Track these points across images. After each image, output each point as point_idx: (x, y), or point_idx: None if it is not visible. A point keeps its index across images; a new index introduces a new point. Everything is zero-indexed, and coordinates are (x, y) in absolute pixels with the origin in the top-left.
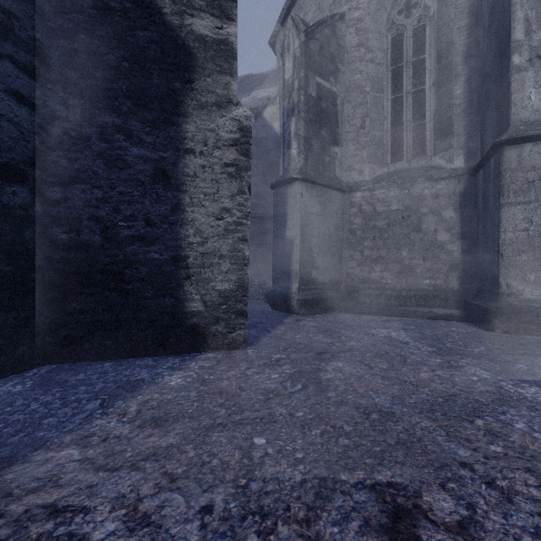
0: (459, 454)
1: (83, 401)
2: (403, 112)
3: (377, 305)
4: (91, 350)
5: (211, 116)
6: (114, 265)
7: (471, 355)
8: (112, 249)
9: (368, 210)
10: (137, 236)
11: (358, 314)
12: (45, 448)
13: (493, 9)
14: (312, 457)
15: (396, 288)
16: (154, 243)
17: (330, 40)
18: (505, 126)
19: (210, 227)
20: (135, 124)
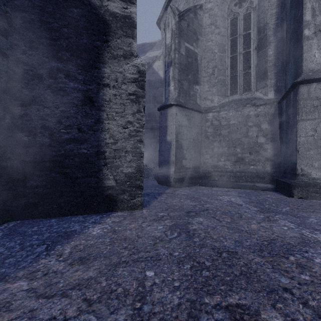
0: (282, 281)
1: (34, 246)
2: (237, 65)
3: (222, 181)
4: (43, 211)
5: (120, 63)
6: (58, 156)
7: (281, 212)
8: (57, 147)
9: (217, 124)
10: (73, 138)
11: (211, 186)
12: (4, 281)
13: (292, 3)
14: (185, 285)
15: (233, 171)
16: (83, 143)
17: (193, 21)
18: (299, 73)
19: (119, 133)
20: (71, 68)
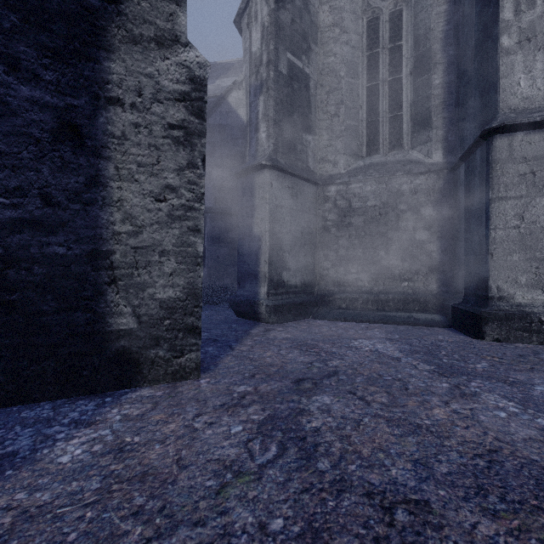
0: None
1: None
2: (379, 102)
3: (353, 310)
4: None
5: (148, 55)
6: None
7: (477, 374)
8: None
9: (344, 206)
10: (28, 219)
11: (334, 320)
12: None
13: None
14: None
15: (373, 291)
16: (57, 230)
17: (302, 15)
18: (491, 115)
19: (146, 211)
20: (25, 50)
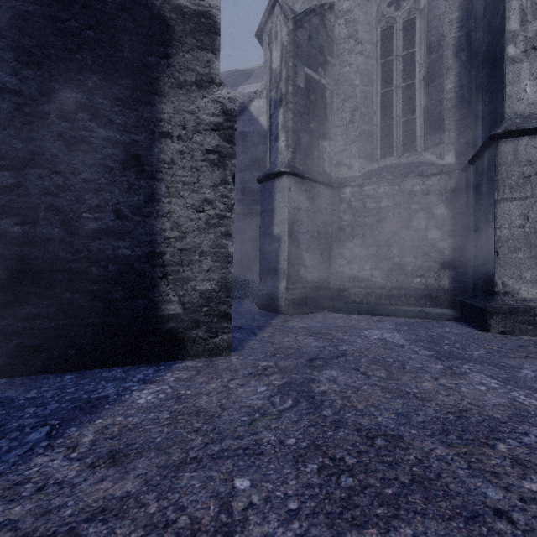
0: (489, 496)
1: (26, 428)
2: (393, 107)
3: (367, 304)
4: (50, 360)
5: (191, 96)
6: (77, 262)
7: (472, 359)
8: (75, 244)
9: (358, 207)
10: (104, 229)
11: (348, 313)
12: None
13: (485, 1)
14: (309, 508)
15: (386, 287)
16: (124, 237)
17: (318, 30)
18: (499, 119)
19: (189, 221)
20: (102, 102)
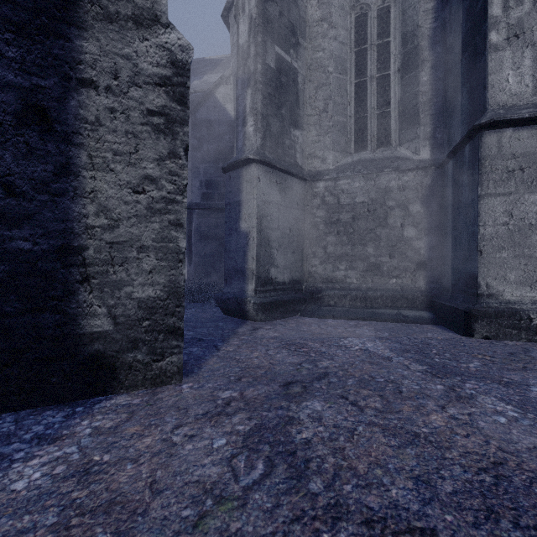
0: None
1: None
2: (367, 98)
3: (342, 307)
4: None
5: (126, 35)
6: None
7: (471, 375)
8: None
9: (332, 202)
10: None
11: (323, 317)
12: None
13: None
14: None
15: (361, 288)
16: (21, 223)
17: (290, 8)
18: (480, 111)
19: (123, 204)
20: None
